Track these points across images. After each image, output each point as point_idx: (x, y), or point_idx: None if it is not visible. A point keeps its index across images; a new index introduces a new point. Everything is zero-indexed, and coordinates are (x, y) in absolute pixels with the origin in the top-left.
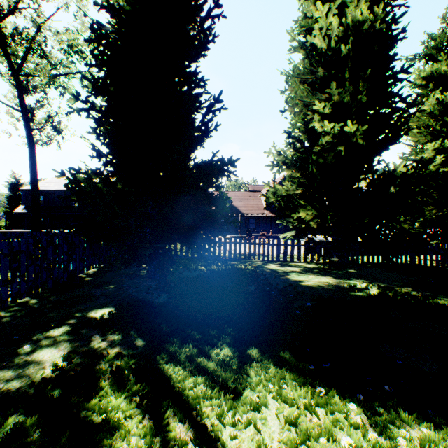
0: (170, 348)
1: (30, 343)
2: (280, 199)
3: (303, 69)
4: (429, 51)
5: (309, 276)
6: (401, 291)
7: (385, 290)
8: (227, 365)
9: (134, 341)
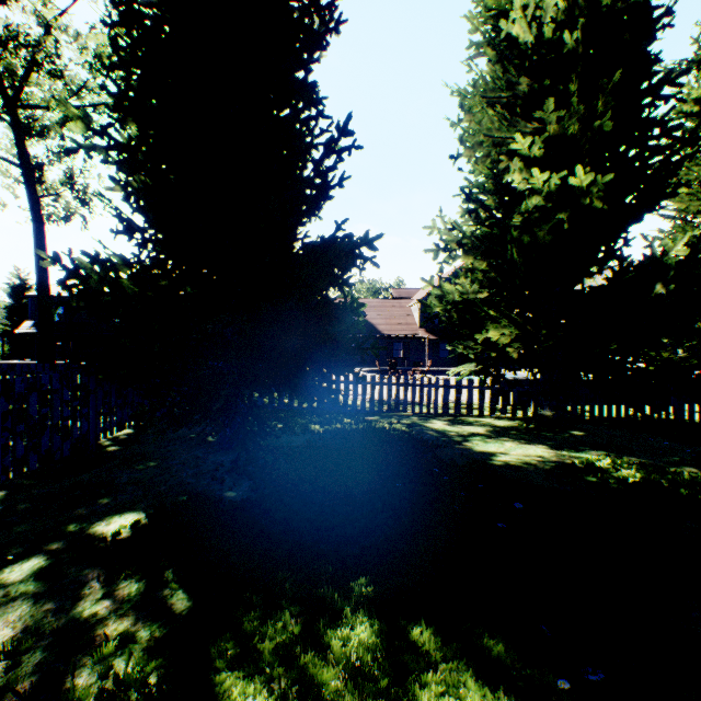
0: (243, 621)
1: None
2: (451, 309)
3: (492, 81)
4: None
5: (506, 444)
6: (683, 476)
7: (652, 474)
8: (368, 676)
9: (169, 598)
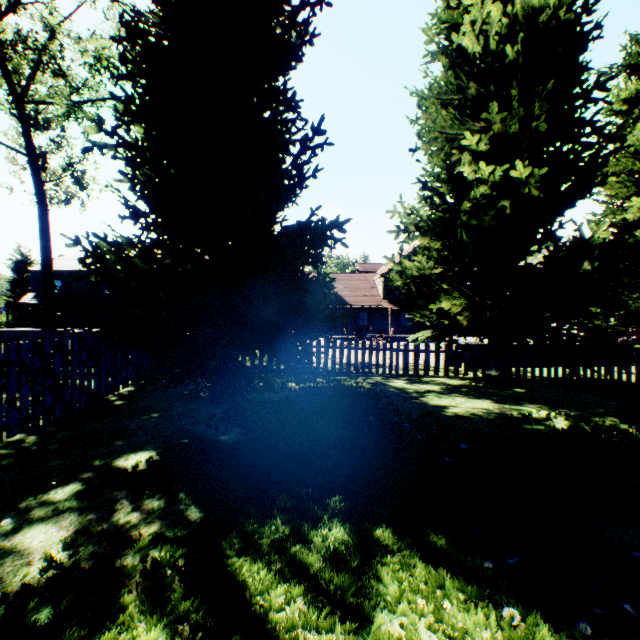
0: (244, 526)
1: (13, 514)
2: (410, 282)
3: (445, 85)
4: (633, 60)
5: (456, 399)
6: (604, 424)
7: (578, 422)
8: (342, 559)
9: (184, 511)
